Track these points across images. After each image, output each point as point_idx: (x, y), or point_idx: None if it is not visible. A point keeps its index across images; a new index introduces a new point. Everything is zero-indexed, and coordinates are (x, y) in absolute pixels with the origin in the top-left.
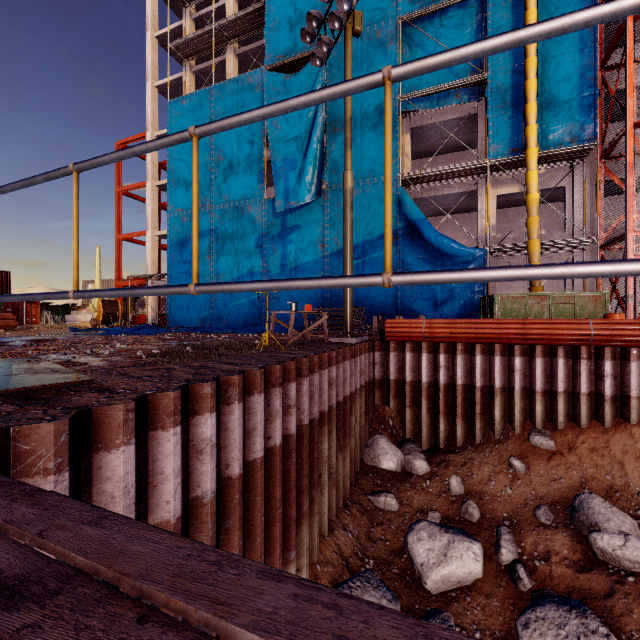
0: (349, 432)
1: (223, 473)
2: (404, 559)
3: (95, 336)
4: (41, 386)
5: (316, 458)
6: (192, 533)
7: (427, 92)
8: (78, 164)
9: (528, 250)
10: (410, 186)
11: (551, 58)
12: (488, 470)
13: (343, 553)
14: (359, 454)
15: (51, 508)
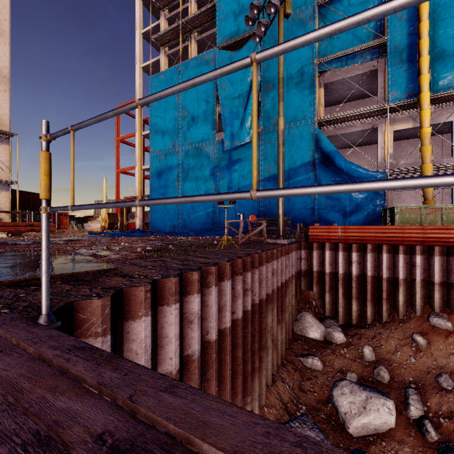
0: (284, 309)
1: (204, 338)
2: (329, 407)
3: (105, 237)
4: (85, 272)
5: (263, 328)
6: (185, 381)
7: (338, 55)
8: (143, 99)
9: (422, 172)
10: (324, 127)
11: (441, 21)
12: (394, 343)
13: (283, 399)
14: (291, 326)
15: (129, 373)
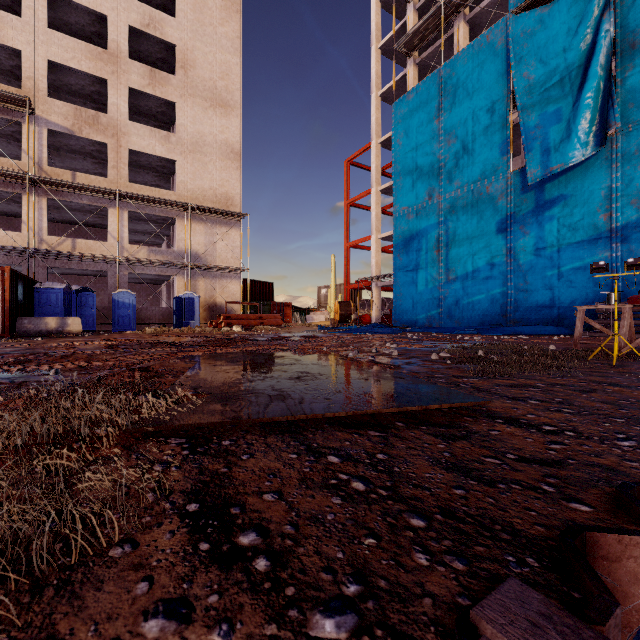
0: None
1: None
2: None
3: (344, 334)
4: (437, 406)
5: None
6: None
7: None
8: None
9: None
10: None
11: None
12: None
13: None
14: None
15: None
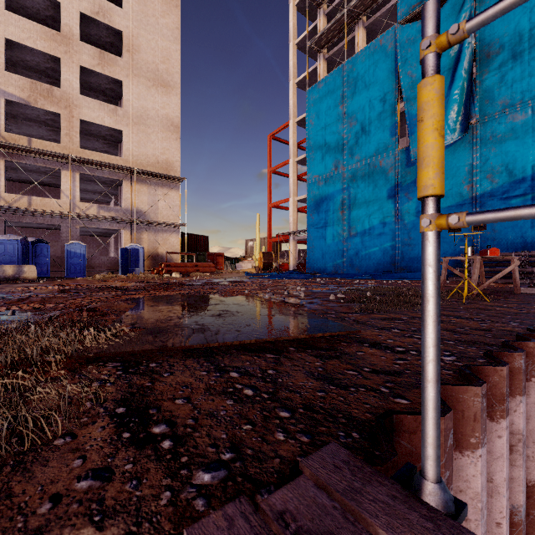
0: None
1: None
2: None
3: (265, 279)
4: (320, 334)
5: None
6: None
7: None
8: None
9: None
10: None
11: None
12: None
13: None
14: None
15: None
